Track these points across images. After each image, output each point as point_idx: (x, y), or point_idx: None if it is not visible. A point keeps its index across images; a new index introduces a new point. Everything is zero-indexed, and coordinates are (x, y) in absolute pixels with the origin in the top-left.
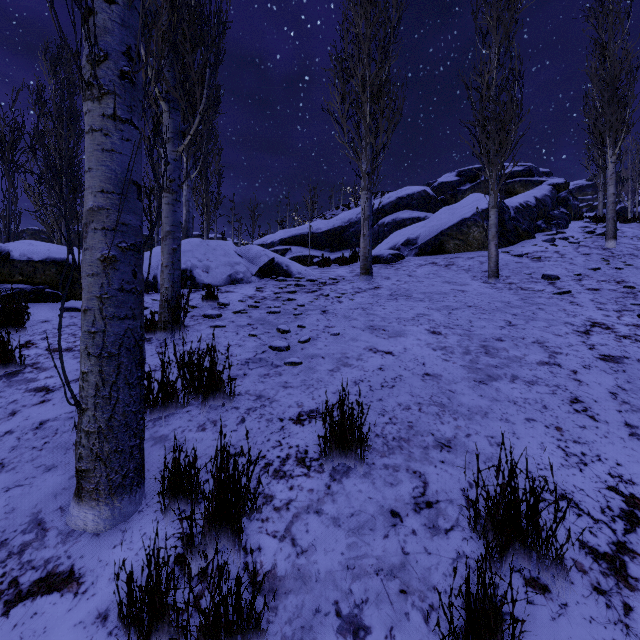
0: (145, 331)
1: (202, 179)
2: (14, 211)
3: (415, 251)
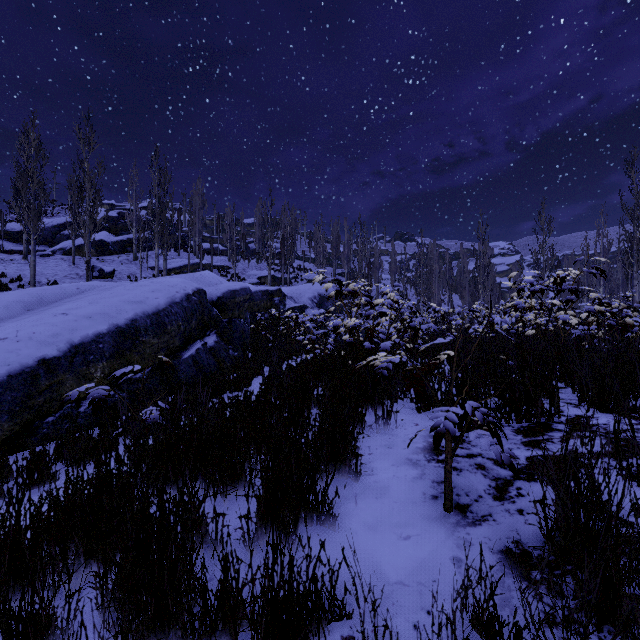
0: None
1: None
2: None
3: (62, 253)
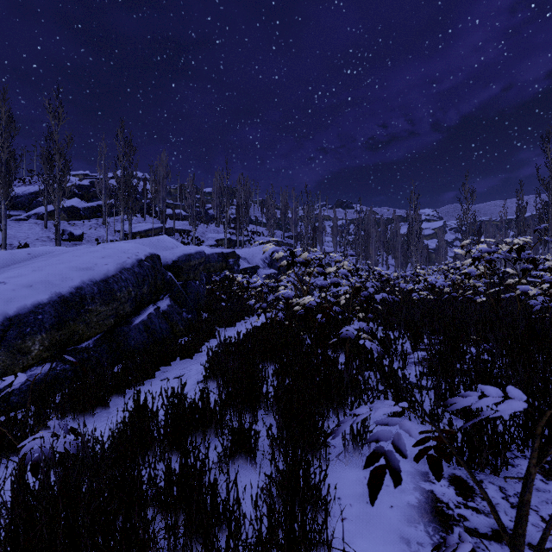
0: None
1: None
2: None
3: (36, 218)
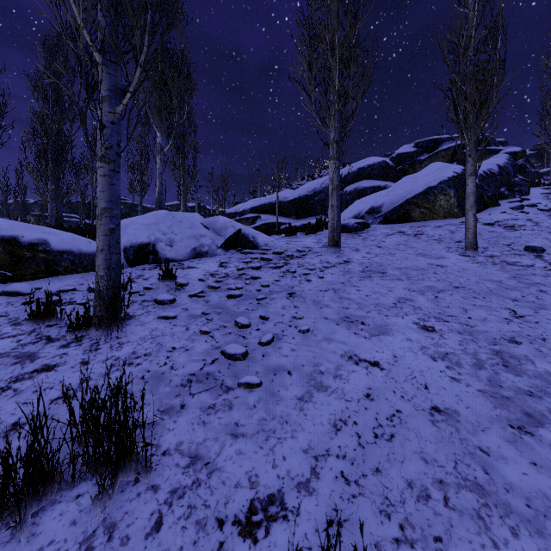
0: (76, 328)
1: (179, 154)
2: (20, 185)
3: (380, 219)
